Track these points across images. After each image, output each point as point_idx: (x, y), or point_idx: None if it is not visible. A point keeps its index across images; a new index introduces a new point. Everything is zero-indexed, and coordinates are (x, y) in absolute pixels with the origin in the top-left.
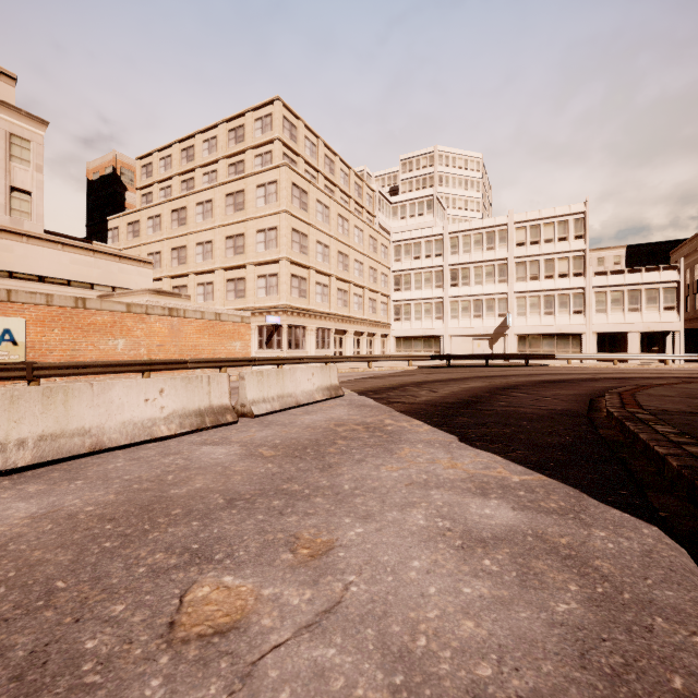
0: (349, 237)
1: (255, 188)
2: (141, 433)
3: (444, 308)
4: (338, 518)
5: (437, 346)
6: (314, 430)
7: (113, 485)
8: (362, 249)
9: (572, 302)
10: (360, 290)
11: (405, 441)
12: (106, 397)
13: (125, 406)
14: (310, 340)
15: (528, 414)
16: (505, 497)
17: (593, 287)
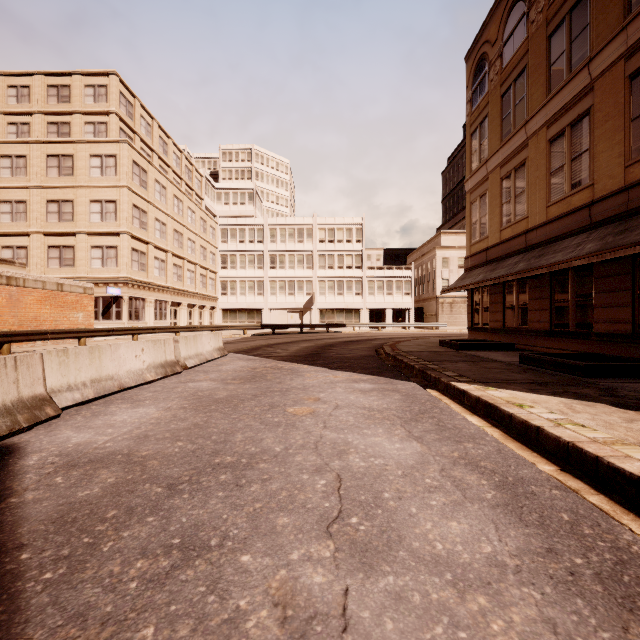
0: (183, 217)
1: (89, 156)
2: (138, 378)
3: (265, 286)
4: (311, 393)
5: (259, 317)
6: (243, 372)
7: (175, 399)
8: (194, 229)
9: (354, 287)
10: (192, 266)
11: (303, 371)
12: (117, 354)
13: (127, 360)
14: (149, 312)
15: (351, 357)
16: (365, 382)
17: (367, 277)
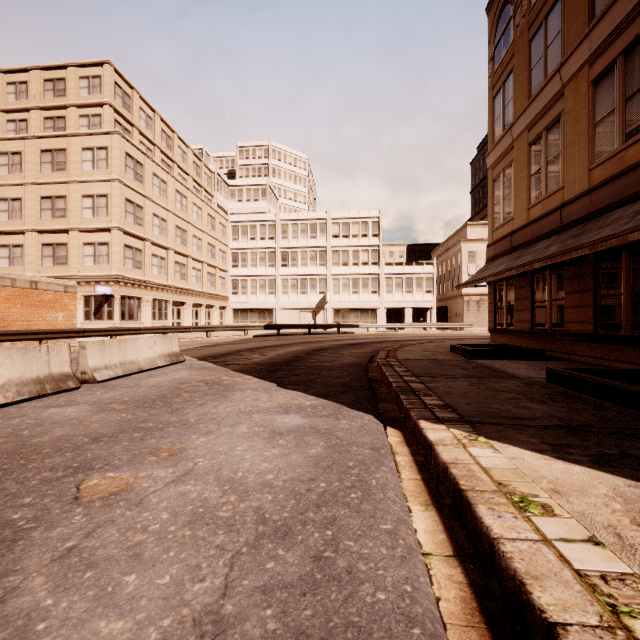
0: (187, 213)
1: (81, 150)
2: None
3: (276, 284)
4: (187, 436)
5: (271, 317)
6: (160, 388)
7: None
8: (201, 225)
9: (371, 284)
10: (199, 264)
11: (237, 389)
12: None
13: None
14: (146, 311)
15: (328, 367)
16: (299, 413)
17: (384, 274)
